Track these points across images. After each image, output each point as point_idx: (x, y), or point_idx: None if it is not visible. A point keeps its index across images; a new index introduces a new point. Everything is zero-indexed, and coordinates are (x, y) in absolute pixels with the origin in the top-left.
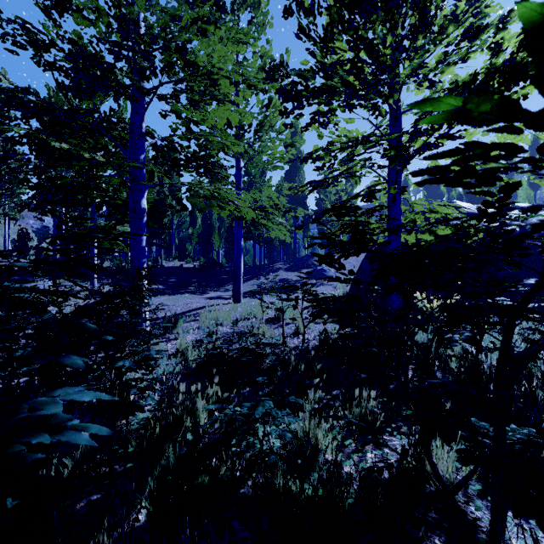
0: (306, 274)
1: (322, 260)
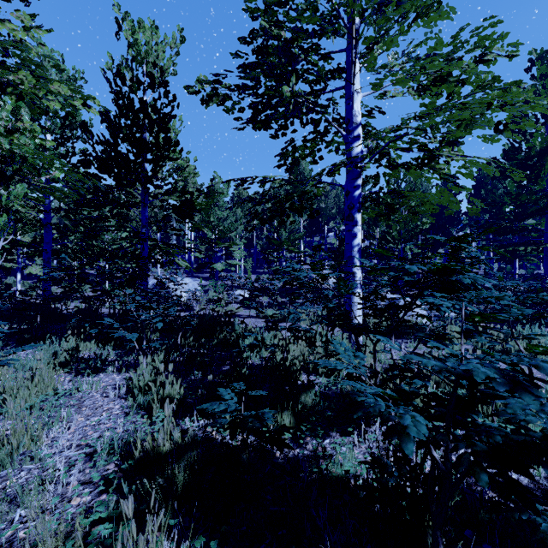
0: None
1: None
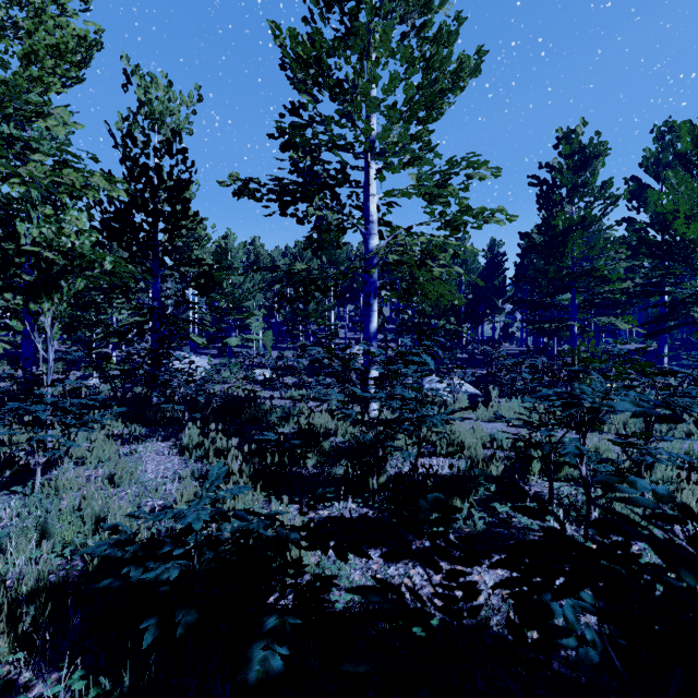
0: None
1: None
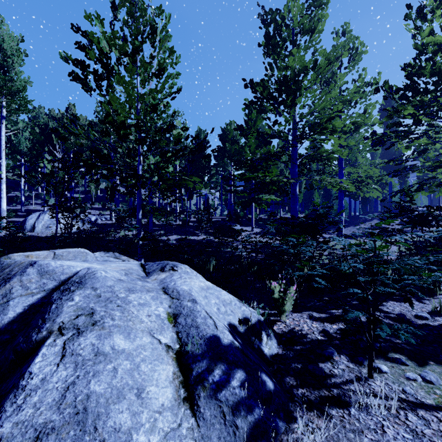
0: (400, 223)
1: (381, 219)
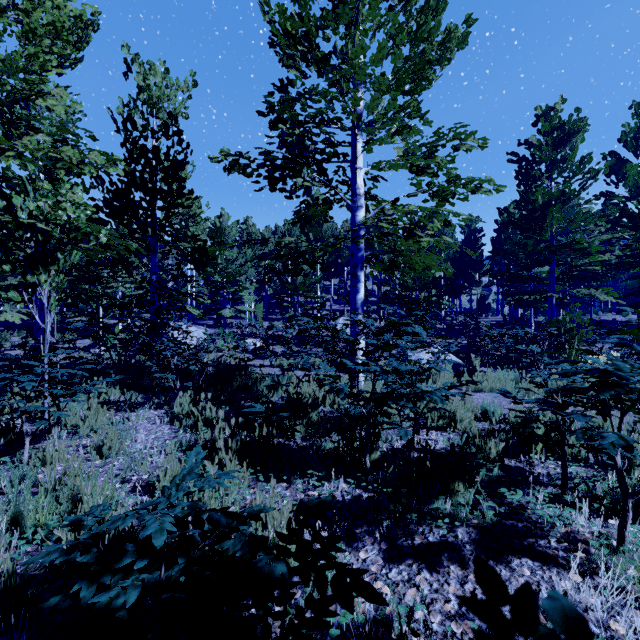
0: None
1: None
